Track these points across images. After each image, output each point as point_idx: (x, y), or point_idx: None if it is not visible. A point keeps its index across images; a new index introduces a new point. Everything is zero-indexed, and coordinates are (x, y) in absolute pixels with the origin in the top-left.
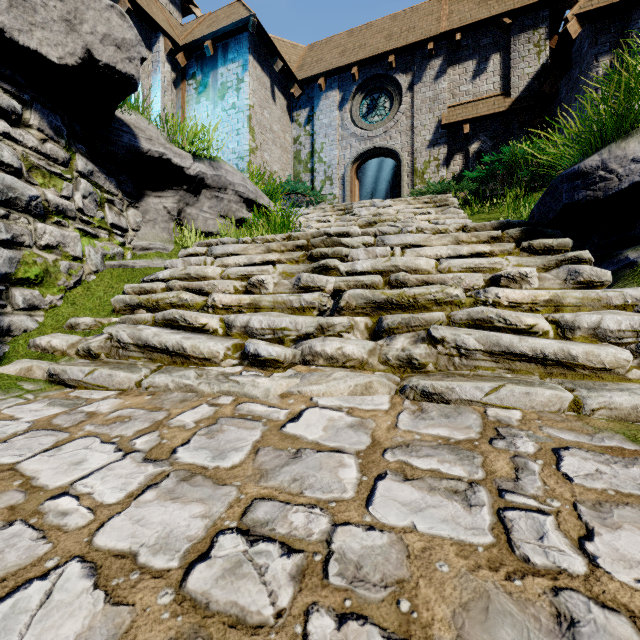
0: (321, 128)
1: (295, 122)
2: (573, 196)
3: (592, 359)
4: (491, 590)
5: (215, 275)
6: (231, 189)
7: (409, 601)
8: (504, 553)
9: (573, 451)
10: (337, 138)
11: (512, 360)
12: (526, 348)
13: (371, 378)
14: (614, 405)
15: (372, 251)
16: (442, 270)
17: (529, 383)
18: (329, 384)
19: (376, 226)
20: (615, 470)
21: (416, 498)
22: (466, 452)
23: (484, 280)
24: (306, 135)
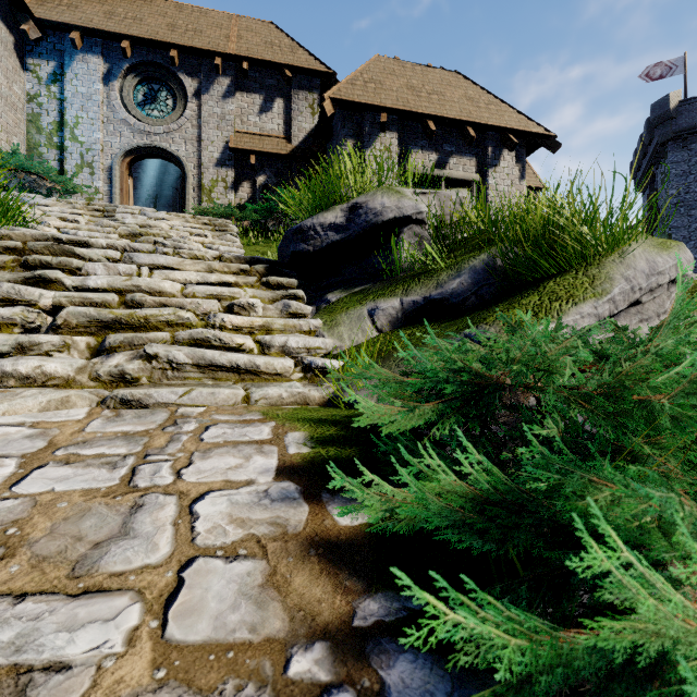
0: (76, 96)
1: (31, 72)
2: (297, 246)
3: (269, 367)
4: (95, 506)
5: None
6: None
7: (18, 528)
8: (121, 487)
9: (219, 425)
10: (101, 118)
11: (216, 371)
12: (225, 361)
13: (69, 393)
14: (268, 396)
15: (114, 267)
16: (187, 295)
17: (219, 386)
18: (13, 402)
19: (141, 239)
20: (235, 431)
21: (68, 473)
22: (138, 438)
23: (223, 307)
24: (51, 97)
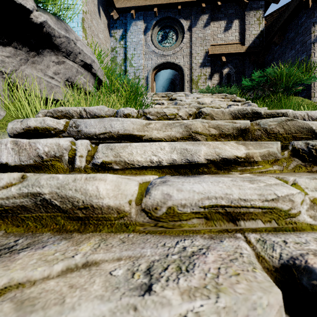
0: (132, 44)
1: (113, 37)
2: None
3: None
4: None
5: (122, 202)
6: (80, 59)
7: None
8: None
9: None
10: (143, 52)
11: None
12: None
13: None
14: None
15: None
16: None
17: None
18: None
19: None
20: None
21: None
22: None
23: None
24: (120, 47)
